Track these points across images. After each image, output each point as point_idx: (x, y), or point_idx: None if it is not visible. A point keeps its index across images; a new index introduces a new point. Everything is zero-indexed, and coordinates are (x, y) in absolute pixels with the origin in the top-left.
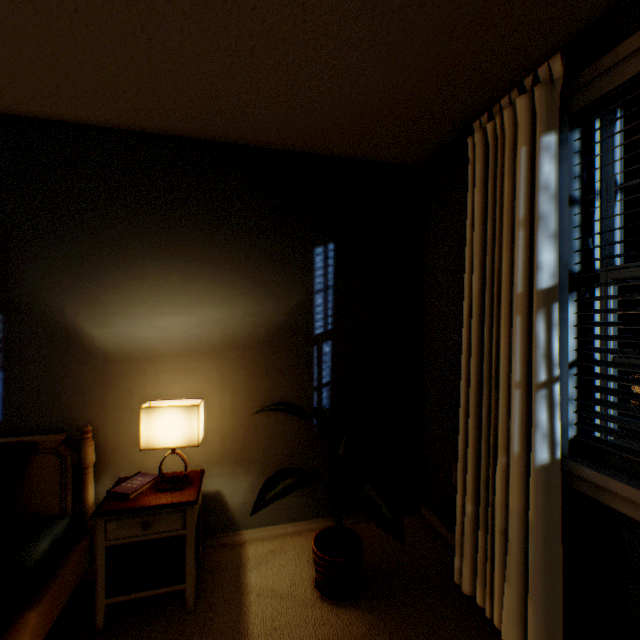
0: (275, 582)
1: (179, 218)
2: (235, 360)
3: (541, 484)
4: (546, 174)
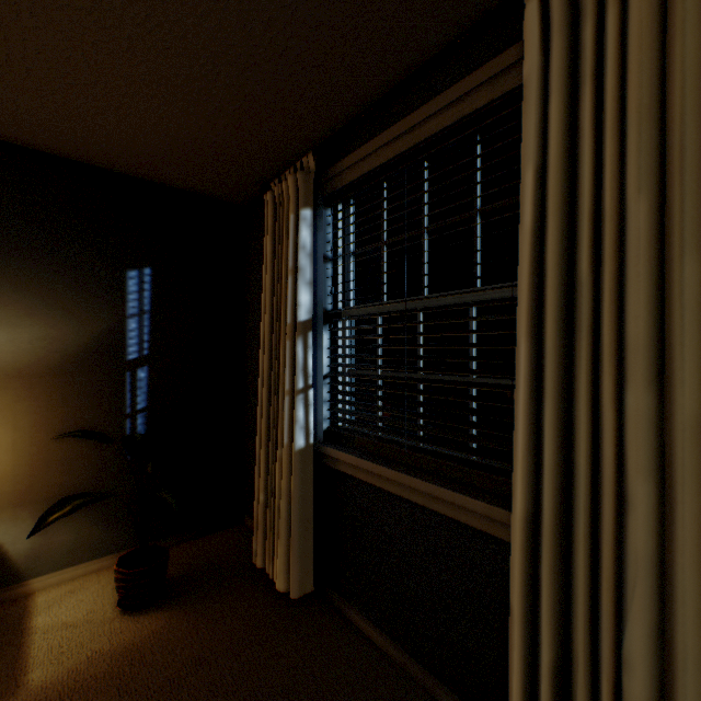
0: (70, 616)
1: None
2: (19, 389)
3: (299, 463)
4: (304, 238)
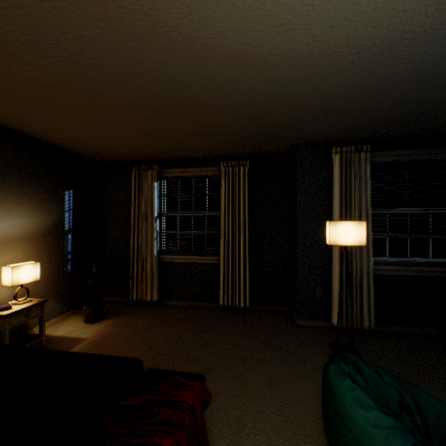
0: (70, 330)
1: (1, 169)
2: (31, 244)
3: (155, 260)
4: (156, 191)
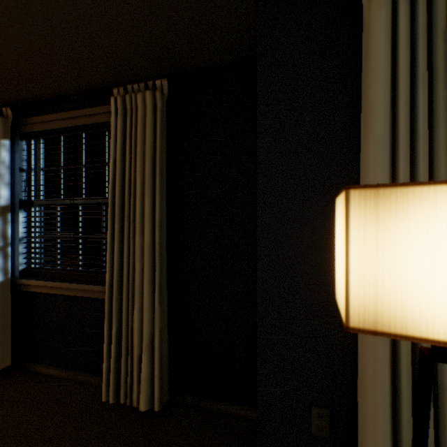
0: None
1: None
2: None
3: (0, 291)
4: (4, 157)
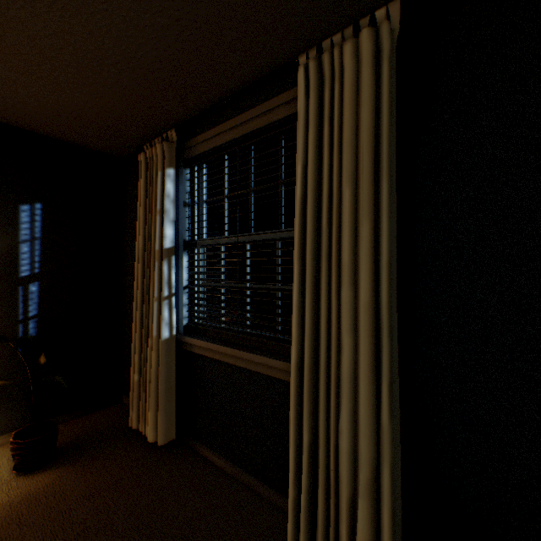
0: None
1: None
2: None
3: (165, 349)
4: (169, 189)
